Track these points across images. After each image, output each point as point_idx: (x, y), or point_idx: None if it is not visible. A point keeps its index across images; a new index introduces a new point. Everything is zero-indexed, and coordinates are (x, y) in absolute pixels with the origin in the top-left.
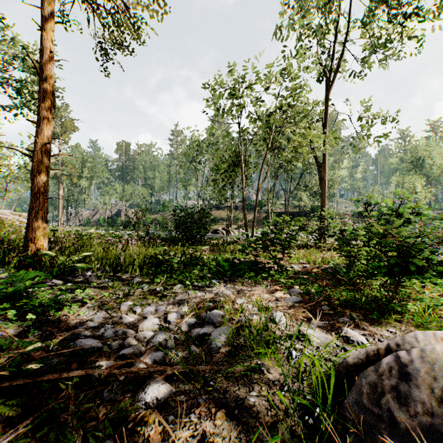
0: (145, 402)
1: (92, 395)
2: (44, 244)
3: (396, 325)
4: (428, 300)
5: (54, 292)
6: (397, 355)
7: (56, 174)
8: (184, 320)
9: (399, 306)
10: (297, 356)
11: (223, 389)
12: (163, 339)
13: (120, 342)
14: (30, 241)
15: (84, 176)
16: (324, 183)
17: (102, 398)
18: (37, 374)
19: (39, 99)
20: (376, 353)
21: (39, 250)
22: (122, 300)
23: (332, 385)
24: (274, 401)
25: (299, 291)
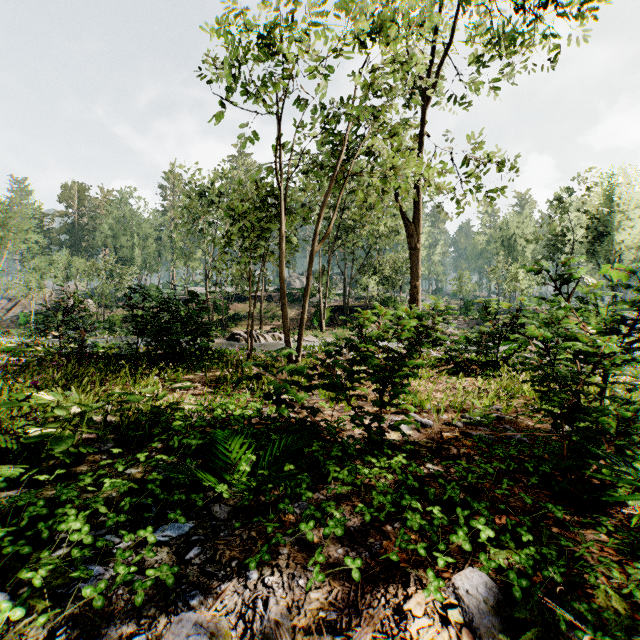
0: None
1: None
2: None
3: None
4: None
5: None
6: None
7: None
8: None
9: None
10: None
11: None
12: None
13: None
14: None
15: None
16: (417, 255)
17: None
18: None
19: None
20: None
21: None
22: None
23: None
24: None
25: (490, 586)
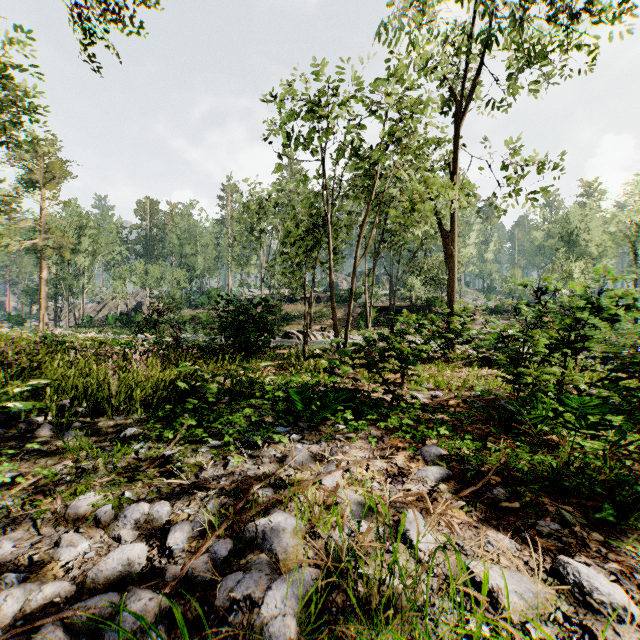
0: None
1: None
2: None
3: None
4: None
5: None
6: None
7: (36, 245)
8: (205, 545)
9: None
10: None
11: None
12: (135, 630)
13: None
14: None
15: (83, 250)
16: (453, 261)
17: None
18: None
19: None
20: None
21: None
22: (77, 491)
23: None
24: None
25: (439, 450)
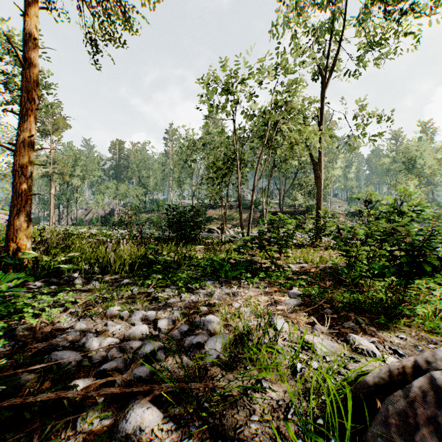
0: (125, 433)
1: (63, 424)
2: (28, 244)
3: (405, 330)
4: (437, 302)
5: (35, 296)
6: (431, 377)
7: (47, 172)
8: (176, 326)
9: (407, 309)
10: (302, 368)
11: (219, 412)
12: (152, 350)
13: (103, 354)
14: (12, 240)
15: (77, 175)
16: (320, 181)
17: (74, 427)
18: (0, 396)
19: (22, 89)
20: (401, 371)
21: (22, 250)
22: (109, 305)
23: (350, 411)
24: (279, 428)
25: (299, 292)
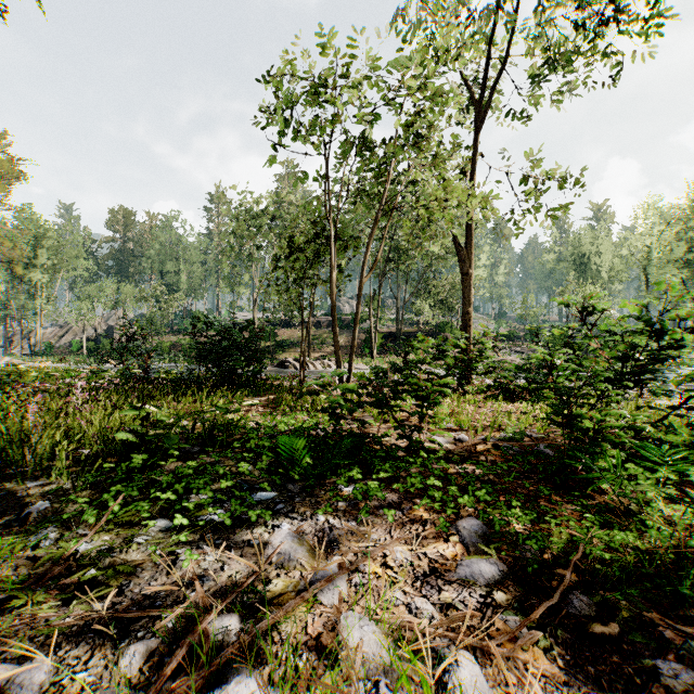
0: None
1: None
2: None
3: None
4: None
5: None
6: None
7: None
8: None
9: None
10: None
11: None
12: None
13: None
14: None
15: (41, 265)
16: (469, 281)
17: None
18: None
19: None
20: None
21: None
22: None
23: None
24: None
25: (481, 526)
